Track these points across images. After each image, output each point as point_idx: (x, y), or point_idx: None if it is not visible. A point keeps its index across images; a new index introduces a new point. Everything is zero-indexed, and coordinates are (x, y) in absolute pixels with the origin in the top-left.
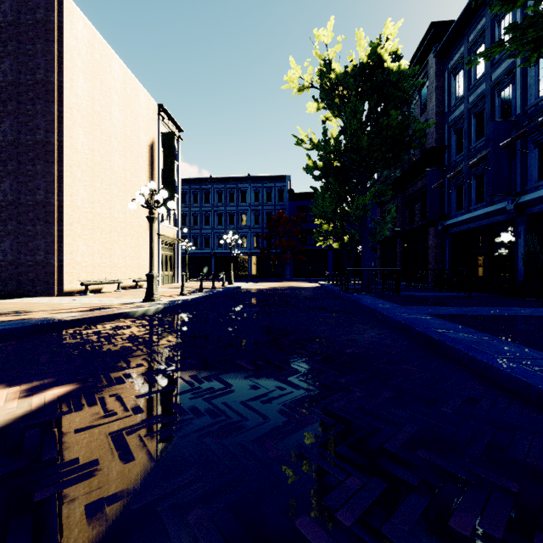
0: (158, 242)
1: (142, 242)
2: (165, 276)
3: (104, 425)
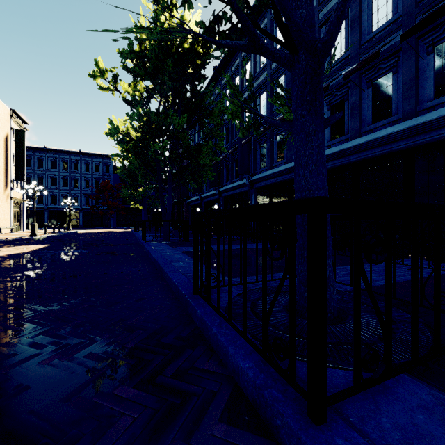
0: (10, 202)
1: (1, 203)
2: (14, 225)
3: (66, 245)
